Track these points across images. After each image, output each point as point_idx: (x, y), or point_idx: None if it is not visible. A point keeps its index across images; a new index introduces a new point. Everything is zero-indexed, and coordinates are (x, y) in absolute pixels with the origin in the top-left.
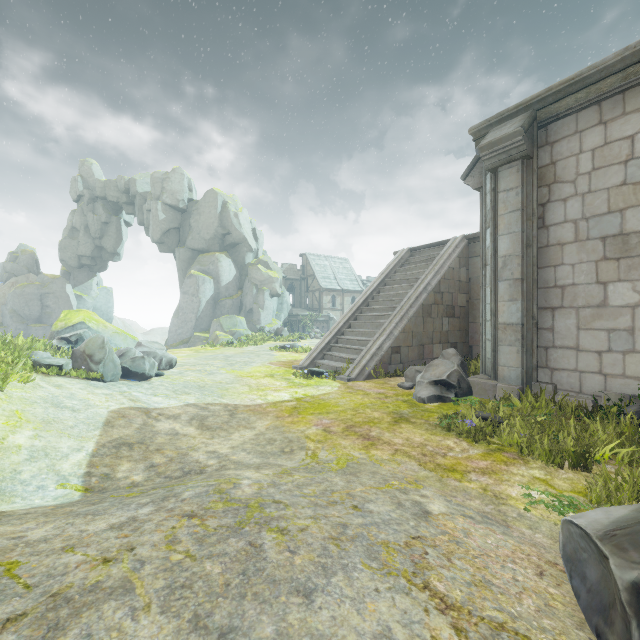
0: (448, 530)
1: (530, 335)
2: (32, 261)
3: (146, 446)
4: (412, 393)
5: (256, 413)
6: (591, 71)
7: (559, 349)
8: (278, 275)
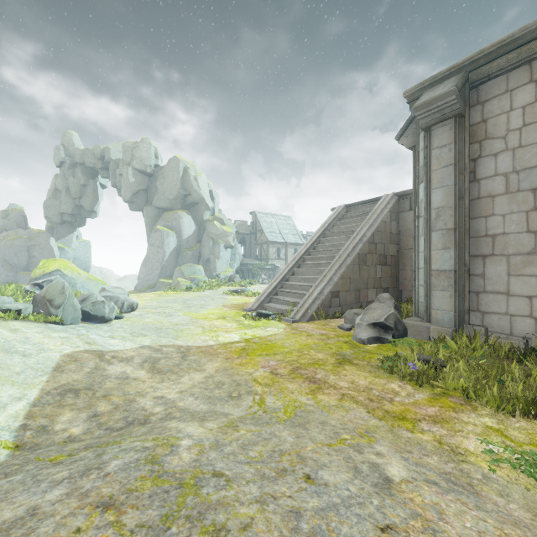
0: (418, 509)
1: (462, 281)
2: (21, 218)
3: (93, 392)
4: (352, 334)
5: (207, 354)
6: (523, 32)
7: (490, 294)
8: (231, 230)
